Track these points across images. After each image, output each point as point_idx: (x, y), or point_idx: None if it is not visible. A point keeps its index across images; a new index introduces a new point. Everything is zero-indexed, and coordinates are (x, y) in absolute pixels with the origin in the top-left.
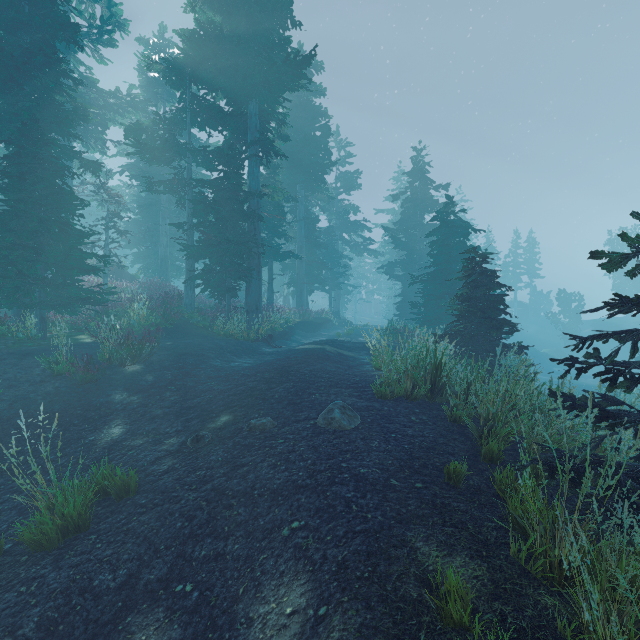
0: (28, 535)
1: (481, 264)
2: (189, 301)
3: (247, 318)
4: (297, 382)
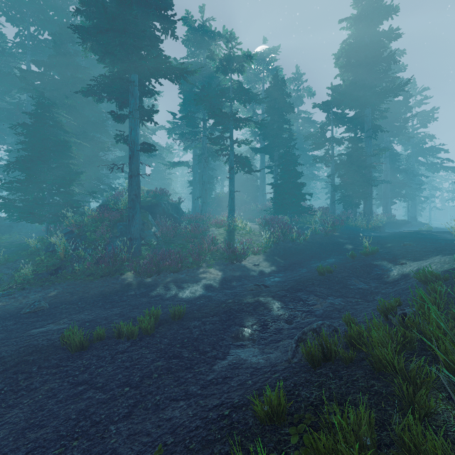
0: (365, 252)
1: None
2: (332, 211)
3: (367, 218)
4: (413, 238)
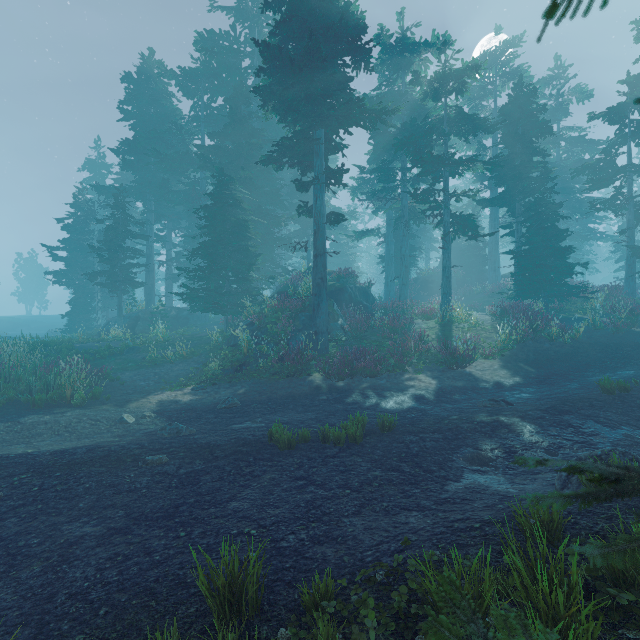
0: None
1: None
2: (630, 290)
3: None
4: None
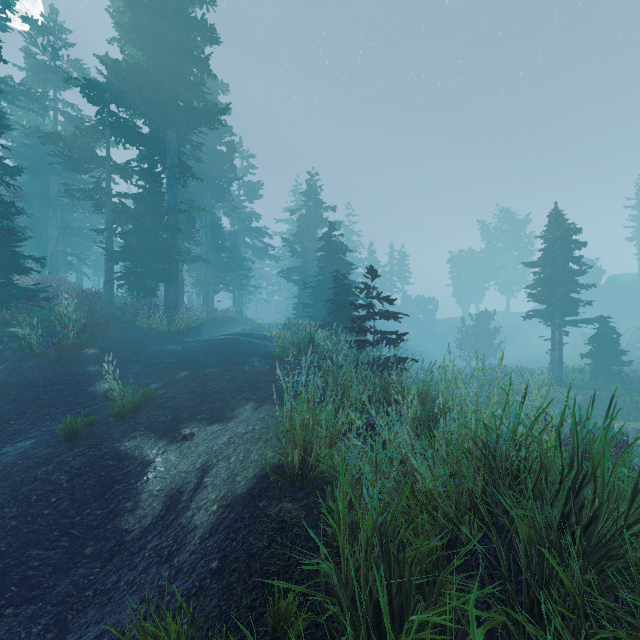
0: (116, 409)
1: (342, 280)
2: (109, 299)
3: (168, 314)
4: (225, 355)
